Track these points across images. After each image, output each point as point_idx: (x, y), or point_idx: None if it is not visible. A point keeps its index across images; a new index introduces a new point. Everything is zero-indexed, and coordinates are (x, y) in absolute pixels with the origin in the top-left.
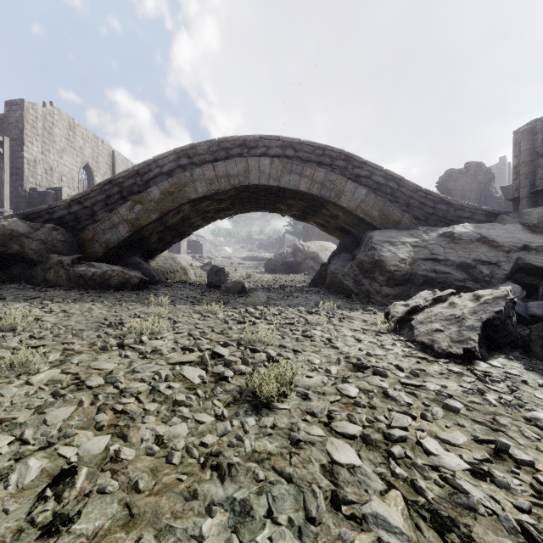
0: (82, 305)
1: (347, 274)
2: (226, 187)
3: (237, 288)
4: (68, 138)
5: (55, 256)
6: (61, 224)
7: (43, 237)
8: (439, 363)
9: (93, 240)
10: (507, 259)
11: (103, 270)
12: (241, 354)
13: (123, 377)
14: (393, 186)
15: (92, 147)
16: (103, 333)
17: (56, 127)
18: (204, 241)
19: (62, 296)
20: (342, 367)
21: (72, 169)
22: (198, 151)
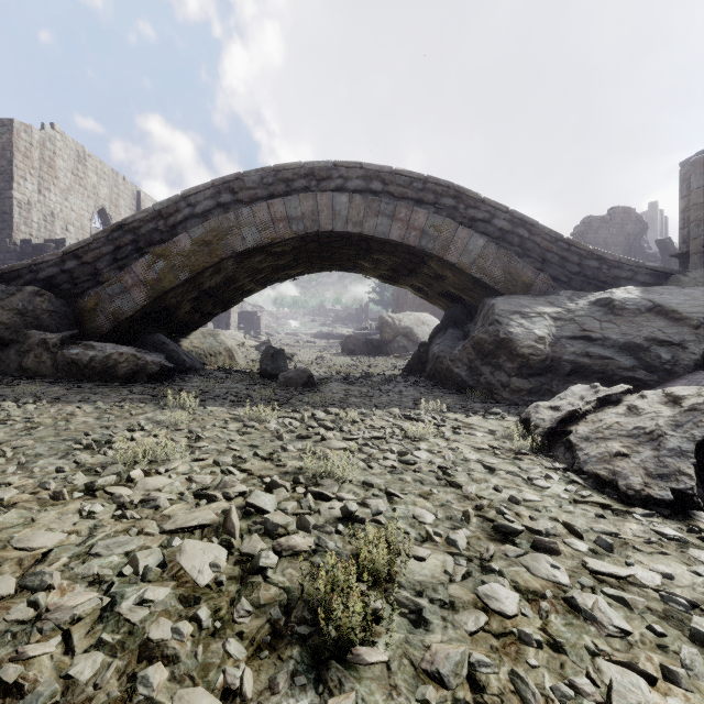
0: (62, 407)
1: (458, 358)
2: (287, 234)
3: (302, 379)
4: (76, 173)
5: (37, 333)
6: (50, 287)
7: (21, 305)
8: (637, 517)
9: (96, 310)
10: (697, 337)
11: (105, 353)
12: (298, 503)
13: (59, 574)
14: (522, 233)
15: (109, 185)
16: (72, 461)
17: (59, 158)
18: (261, 312)
19: (38, 393)
20: (474, 531)
21: (82, 215)
22: (246, 183)
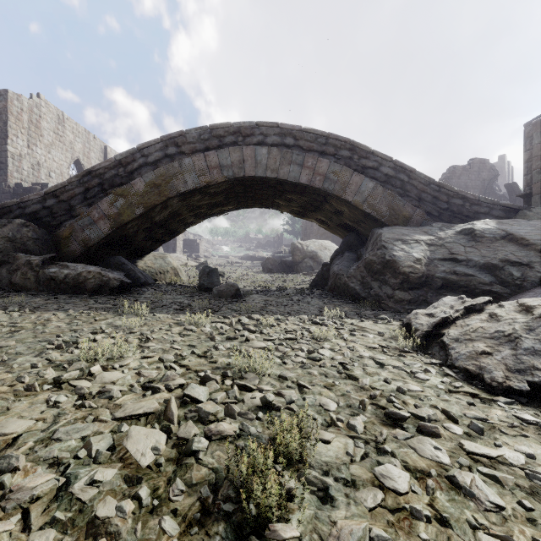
0: (41, 314)
1: (353, 276)
2: (219, 178)
3: (231, 292)
4: (57, 132)
5: (23, 256)
6: (34, 220)
7: (11, 234)
8: (500, 405)
9: (70, 238)
10: (540, 259)
11: (77, 271)
12: (226, 393)
13: (24, 457)
14: (403, 178)
15: (82, 142)
16: (45, 358)
17: (43, 120)
18: (200, 240)
19: (22, 303)
20: (370, 417)
21: (61, 164)
22: (187, 139)
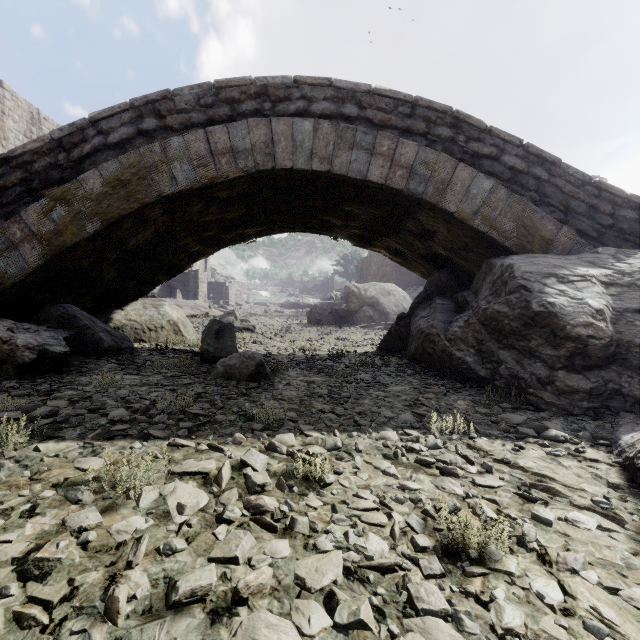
0: None
1: (460, 338)
2: (231, 172)
3: (248, 369)
4: (29, 136)
5: None
6: None
7: None
8: None
9: None
10: None
11: None
12: None
13: None
14: (540, 174)
15: None
16: None
17: (9, 118)
18: (230, 283)
19: None
20: None
21: None
22: (176, 104)
